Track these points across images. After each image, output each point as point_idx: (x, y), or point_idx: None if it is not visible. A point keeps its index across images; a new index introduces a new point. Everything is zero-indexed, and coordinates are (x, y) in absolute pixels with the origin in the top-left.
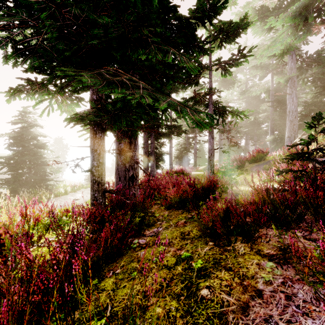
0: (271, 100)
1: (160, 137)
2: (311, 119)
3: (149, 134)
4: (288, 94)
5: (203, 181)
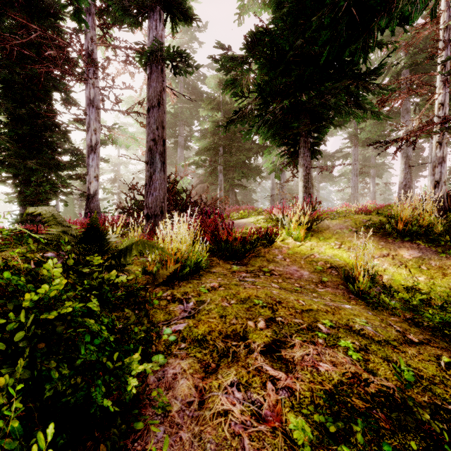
0: None
1: None
2: None
3: None
4: None
5: None
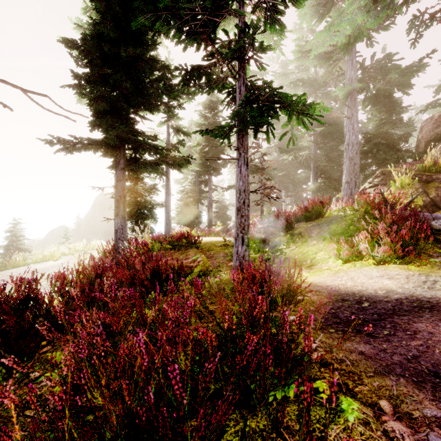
0: (315, 133)
1: (139, 169)
2: (375, 158)
3: (114, 162)
4: (346, 118)
5: (224, 257)
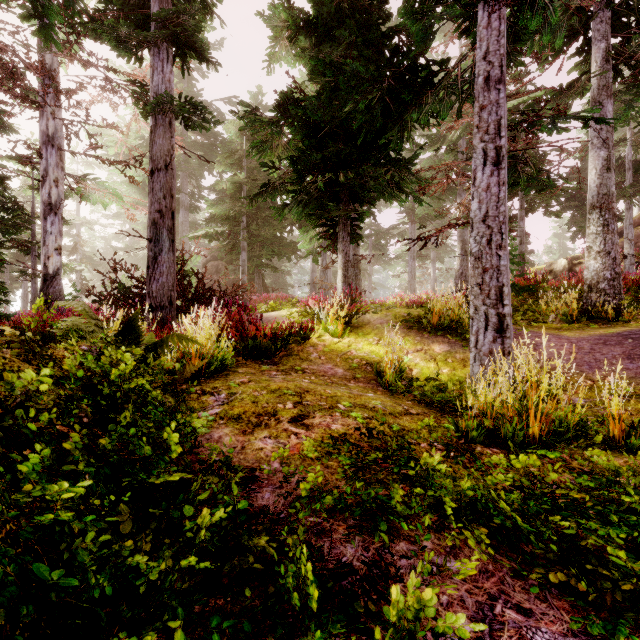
0: None
1: None
2: None
3: None
4: None
5: None
